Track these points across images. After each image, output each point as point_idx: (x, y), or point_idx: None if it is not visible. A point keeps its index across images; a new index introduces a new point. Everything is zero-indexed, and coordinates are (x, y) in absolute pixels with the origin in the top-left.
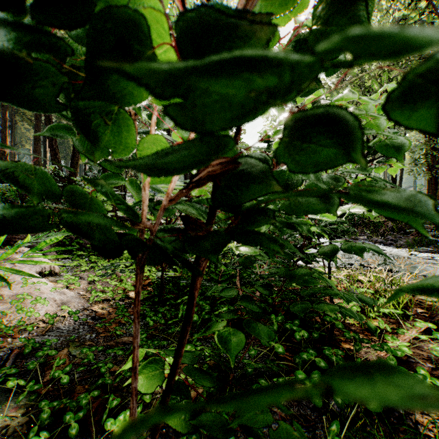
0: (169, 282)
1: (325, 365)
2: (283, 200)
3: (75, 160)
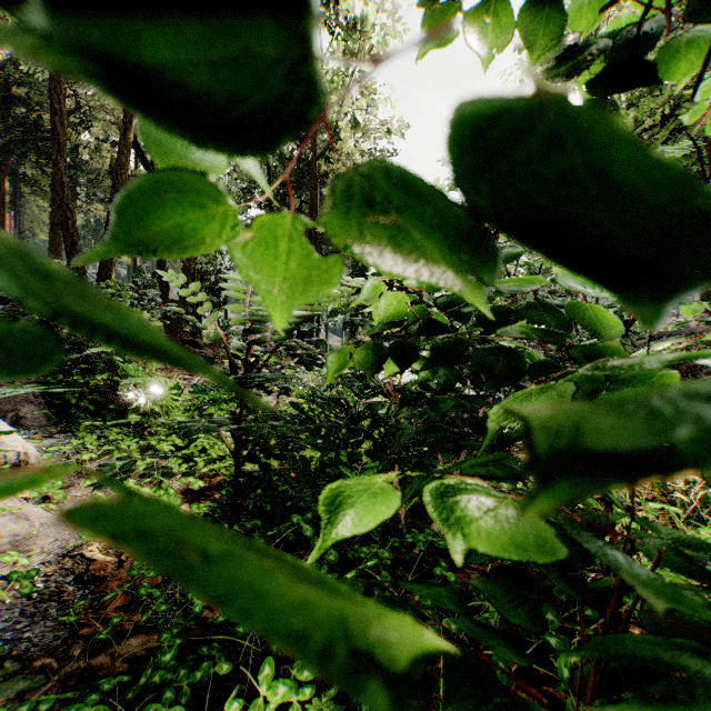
0: (259, 481)
1: None
2: (530, 313)
3: None
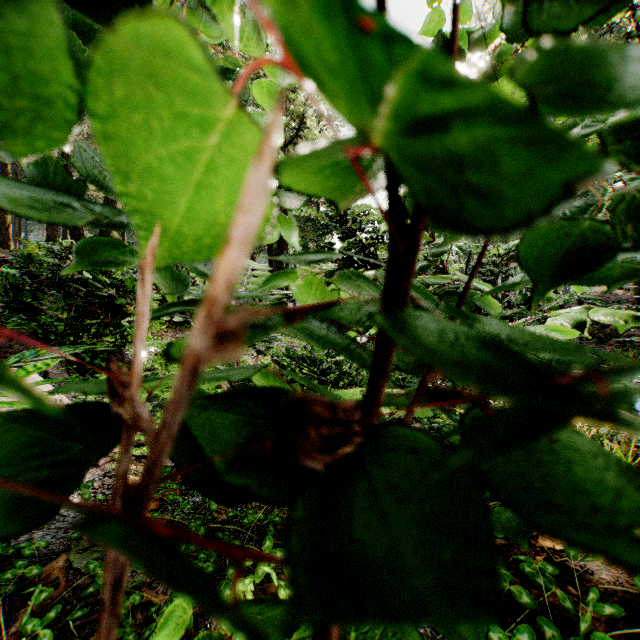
0: None
1: (531, 600)
2: (448, 296)
3: (106, 233)
